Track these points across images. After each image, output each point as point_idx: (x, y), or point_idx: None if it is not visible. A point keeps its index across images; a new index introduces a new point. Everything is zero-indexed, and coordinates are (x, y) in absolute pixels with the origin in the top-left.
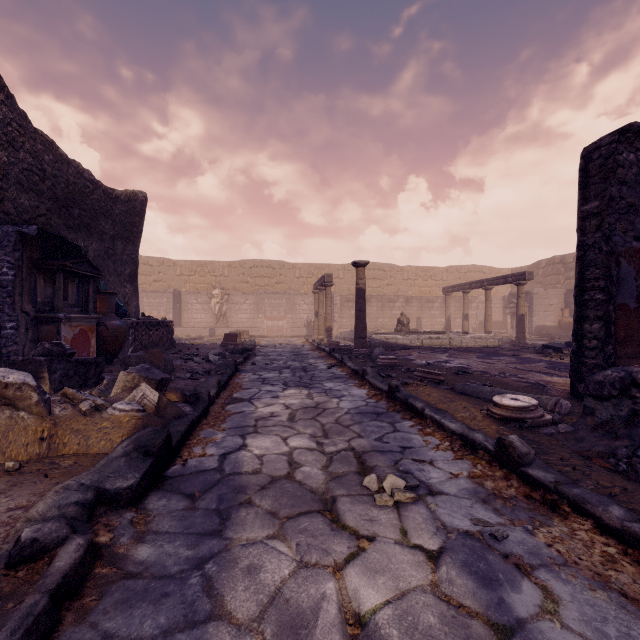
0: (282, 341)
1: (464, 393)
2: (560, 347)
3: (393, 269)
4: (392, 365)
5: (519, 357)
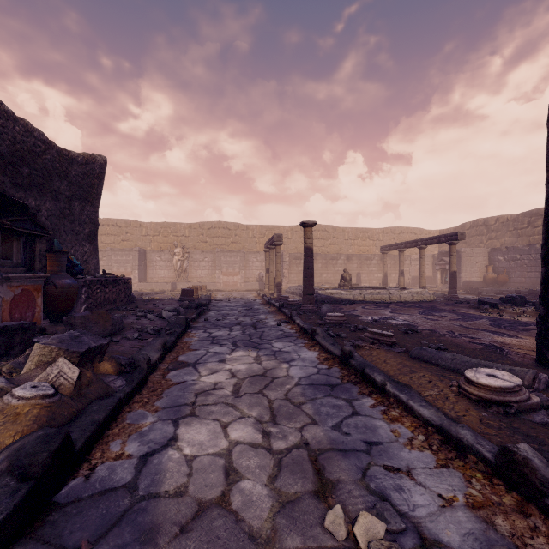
0: (236, 295)
1: (421, 359)
2: (496, 303)
3: (335, 230)
4: (340, 322)
5: (459, 313)
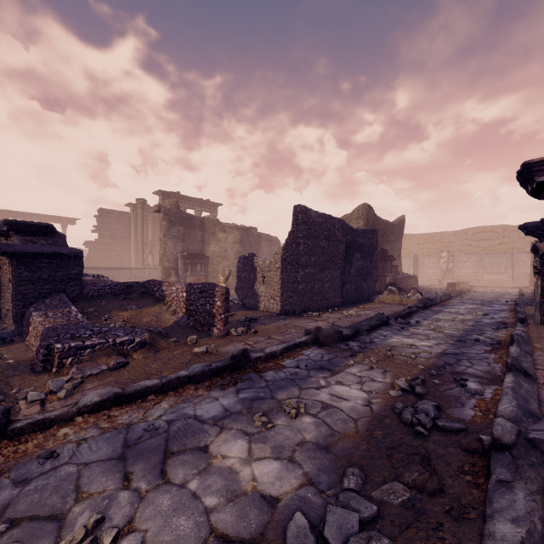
0: (497, 290)
1: None
2: None
3: None
4: None
5: None
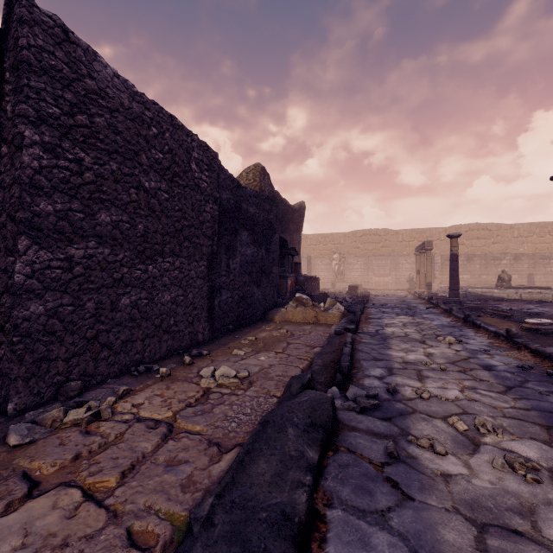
0: (388, 293)
1: (519, 322)
2: None
3: (500, 228)
4: (476, 308)
5: None
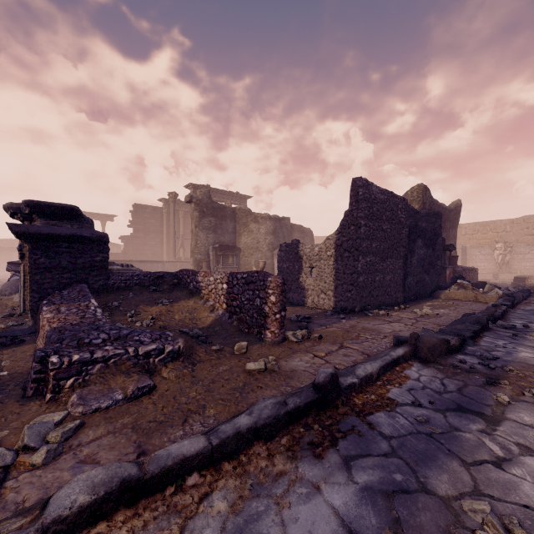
0: None
1: None
2: None
3: None
4: None
5: None
